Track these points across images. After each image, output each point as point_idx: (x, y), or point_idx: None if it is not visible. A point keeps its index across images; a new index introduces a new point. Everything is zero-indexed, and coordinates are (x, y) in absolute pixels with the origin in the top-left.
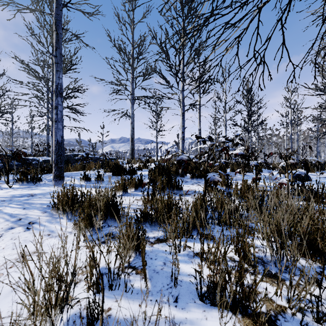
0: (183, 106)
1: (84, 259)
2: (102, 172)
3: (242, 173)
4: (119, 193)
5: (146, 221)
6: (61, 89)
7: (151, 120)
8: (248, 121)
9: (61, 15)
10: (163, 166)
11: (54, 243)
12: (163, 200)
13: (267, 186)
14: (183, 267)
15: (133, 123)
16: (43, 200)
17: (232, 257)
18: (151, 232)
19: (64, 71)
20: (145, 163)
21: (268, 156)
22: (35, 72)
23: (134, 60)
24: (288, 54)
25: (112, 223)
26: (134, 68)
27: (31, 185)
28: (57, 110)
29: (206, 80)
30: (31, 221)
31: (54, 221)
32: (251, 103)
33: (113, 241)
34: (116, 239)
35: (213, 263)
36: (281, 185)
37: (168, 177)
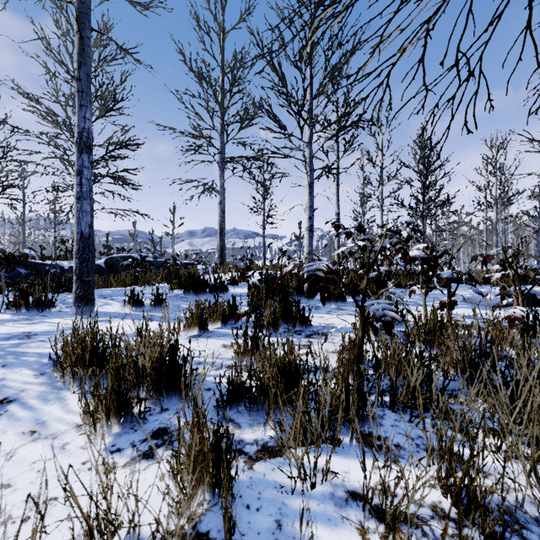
0: (310, 170)
1: (92, 507)
2: (167, 289)
3: (422, 293)
4: (193, 331)
5: (241, 400)
6: (88, 140)
7: (254, 198)
8: (423, 199)
9: (90, 3)
10: (275, 279)
11: (37, 456)
12: (275, 357)
13: (467, 316)
14: (324, 537)
15: (223, 202)
16: (46, 348)
17: (438, 505)
18: (250, 427)
19: (103, 113)
20: (243, 272)
21: (482, 262)
22: (53, 114)
23: (225, 96)
24: (536, 51)
25: (170, 403)
26: (225, 107)
27: (34, 315)
28: (81, 178)
29: (352, 123)
30: (8, 396)
31: (53, 396)
32: (429, 167)
33: (167, 453)
34: (173, 445)
35: (397, 528)
36: (512, 320)
37: (284, 301)
